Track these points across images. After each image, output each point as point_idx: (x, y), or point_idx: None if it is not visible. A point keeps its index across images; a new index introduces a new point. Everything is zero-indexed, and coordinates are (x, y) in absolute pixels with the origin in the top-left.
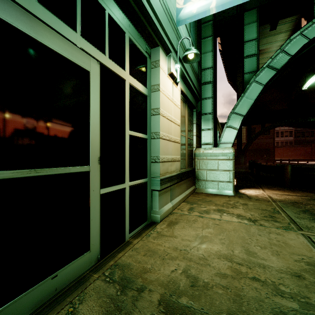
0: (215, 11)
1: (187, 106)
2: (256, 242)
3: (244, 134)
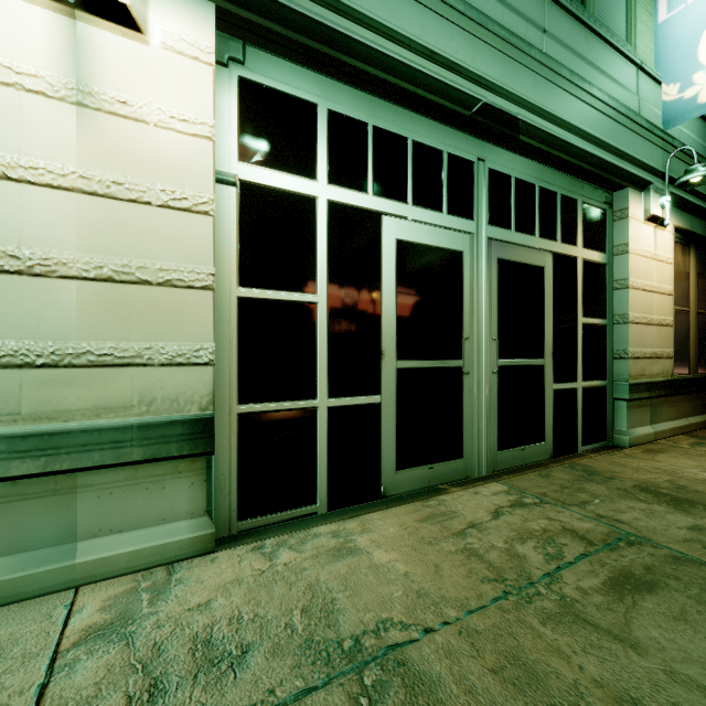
0: None
1: (695, 249)
2: None
3: None
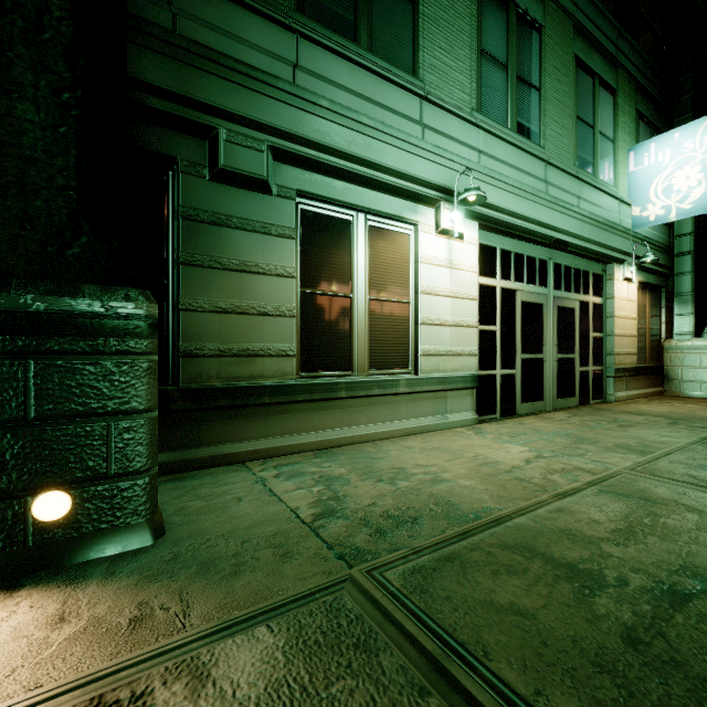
0: (675, 219)
1: (649, 291)
2: (703, 411)
3: None
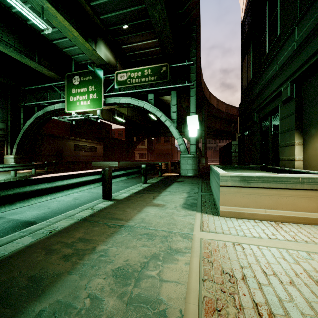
0: None
1: None
2: None
3: (146, 141)
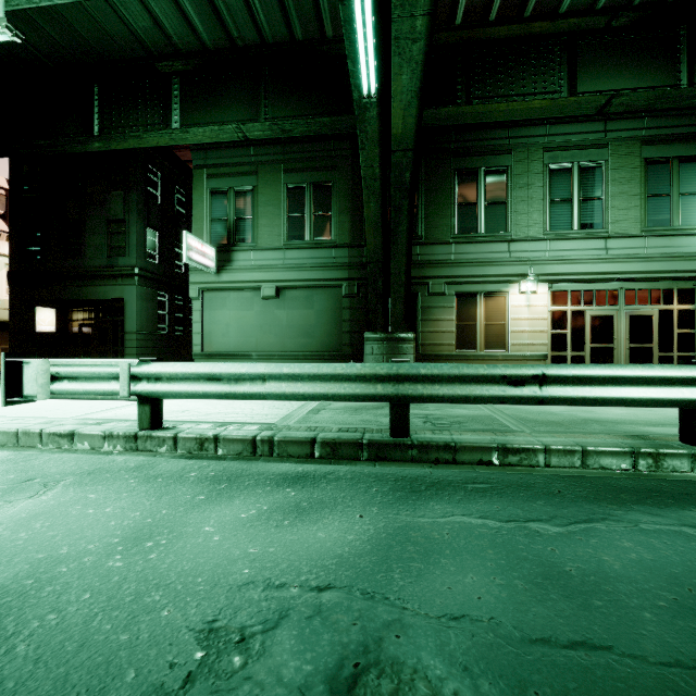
0: None
1: None
2: None
3: None
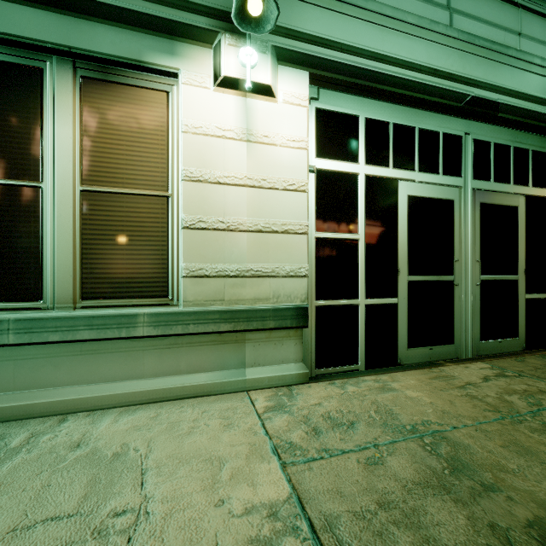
0: None
1: None
2: None
3: None
